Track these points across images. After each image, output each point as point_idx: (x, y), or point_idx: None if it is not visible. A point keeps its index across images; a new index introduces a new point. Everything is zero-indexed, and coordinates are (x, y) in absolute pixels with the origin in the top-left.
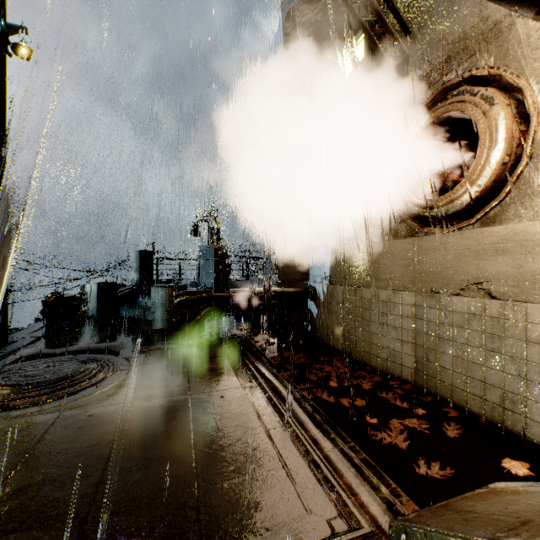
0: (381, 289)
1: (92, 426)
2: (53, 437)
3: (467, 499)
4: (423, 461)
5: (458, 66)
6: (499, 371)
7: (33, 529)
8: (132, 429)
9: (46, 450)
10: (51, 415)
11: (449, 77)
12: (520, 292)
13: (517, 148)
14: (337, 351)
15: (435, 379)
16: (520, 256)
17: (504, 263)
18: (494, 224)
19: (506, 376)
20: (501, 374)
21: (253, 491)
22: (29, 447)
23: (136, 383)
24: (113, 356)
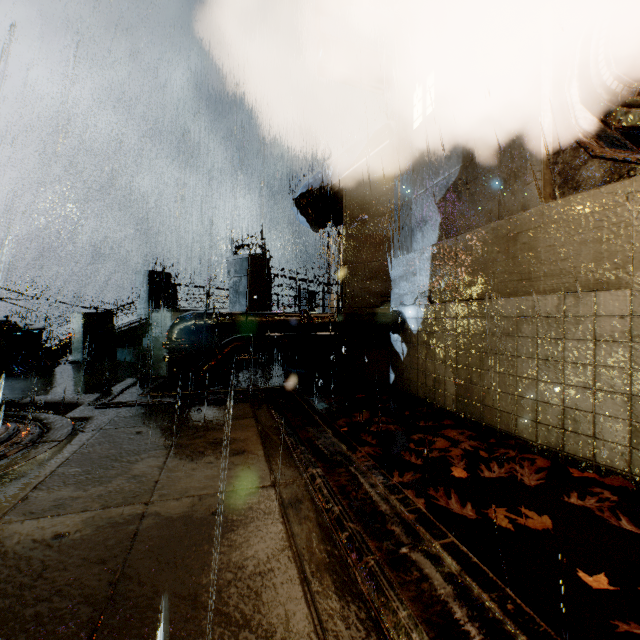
0: (544, 294)
1: None
2: None
3: None
4: None
5: None
6: None
7: None
8: None
9: None
10: None
11: None
12: None
13: None
14: (445, 412)
15: None
16: None
17: None
18: None
19: None
20: None
21: None
22: None
23: (49, 471)
24: (54, 416)
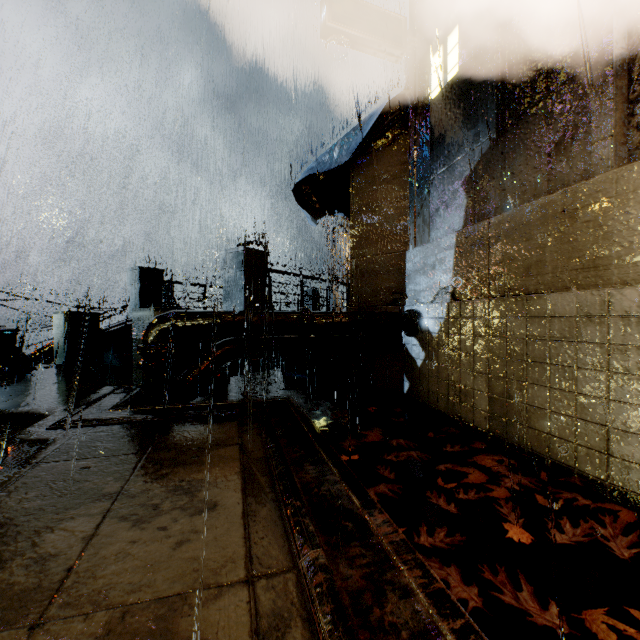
0: (619, 286)
1: None
2: None
3: None
4: None
5: None
6: None
7: None
8: None
9: None
10: None
11: None
12: None
13: None
14: (474, 431)
15: None
16: None
17: None
18: None
19: None
20: None
21: None
22: None
23: None
24: None
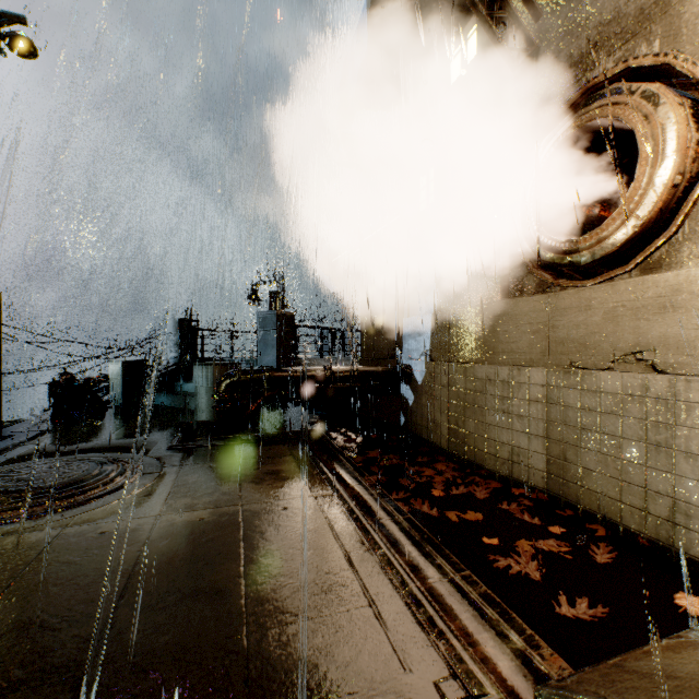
0: (501, 365)
1: (104, 547)
2: (48, 562)
3: (653, 655)
4: (565, 597)
5: (608, 56)
6: (668, 473)
7: (5, 695)
8: (158, 551)
9: (37, 580)
10: (48, 532)
11: (595, 72)
12: (697, 362)
13: (693, 165)
14: (441, 450)
15: (576, 485)
16: (697, 312)
17: (674, 324)
18: (660, 270)
19: (678, 480)
20: (670, 476)
21: (327, 639)
22: (14, 576)
23: (168, 490)
24: (140, 455)
